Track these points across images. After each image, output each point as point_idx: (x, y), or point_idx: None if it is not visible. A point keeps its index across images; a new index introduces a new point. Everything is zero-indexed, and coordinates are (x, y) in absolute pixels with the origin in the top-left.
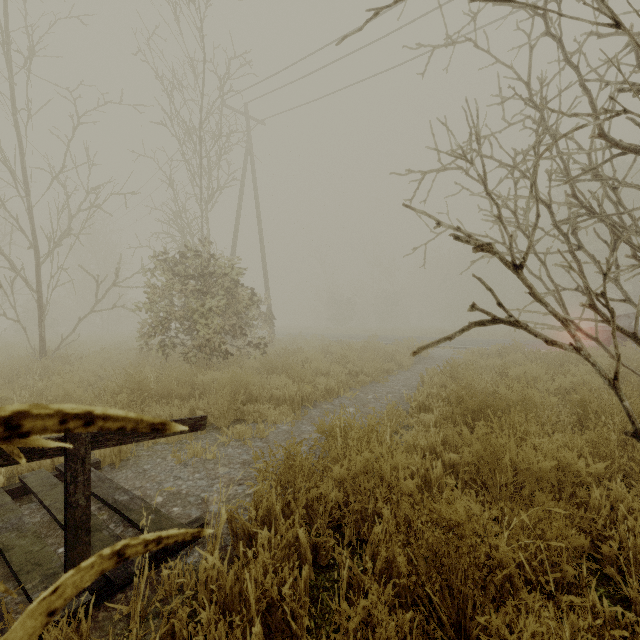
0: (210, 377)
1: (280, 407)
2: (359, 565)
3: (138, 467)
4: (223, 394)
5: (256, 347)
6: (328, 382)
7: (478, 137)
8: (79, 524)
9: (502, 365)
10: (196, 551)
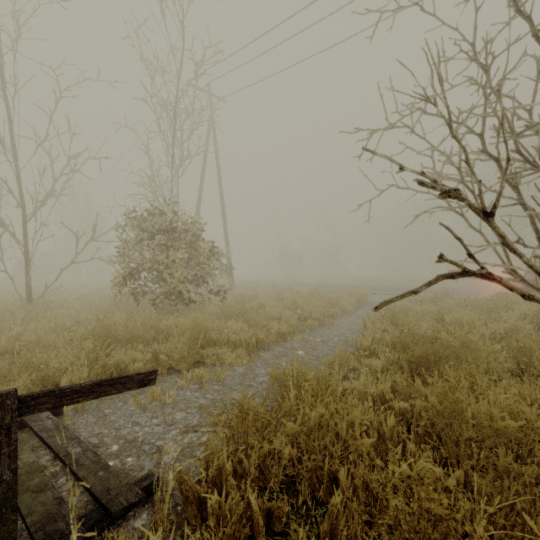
0: (173, 322)
1: (236, 350)
2: (315, 532)
3: (99, 411)
4: (183, 339)
5: (216, 294)
6: (280, 326)
7: (440, 78)
8: (3, 502)
9: (438, 311)
10: (145, 512)
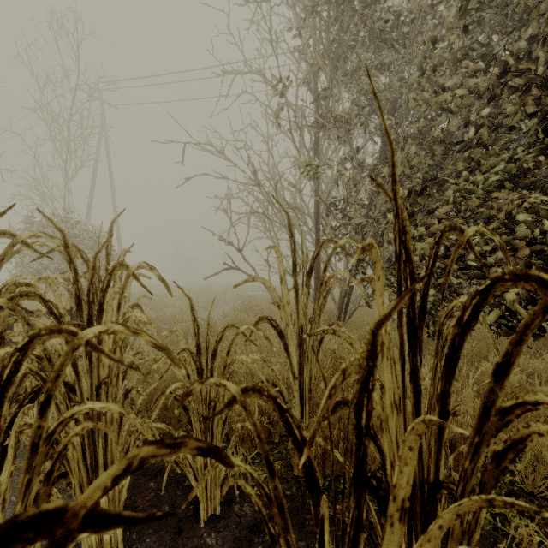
0: None
1: None
2: None
3: None
4: None
5: None
6: (174, 310)
7: (230, 203)
8: None
9: None
10: None
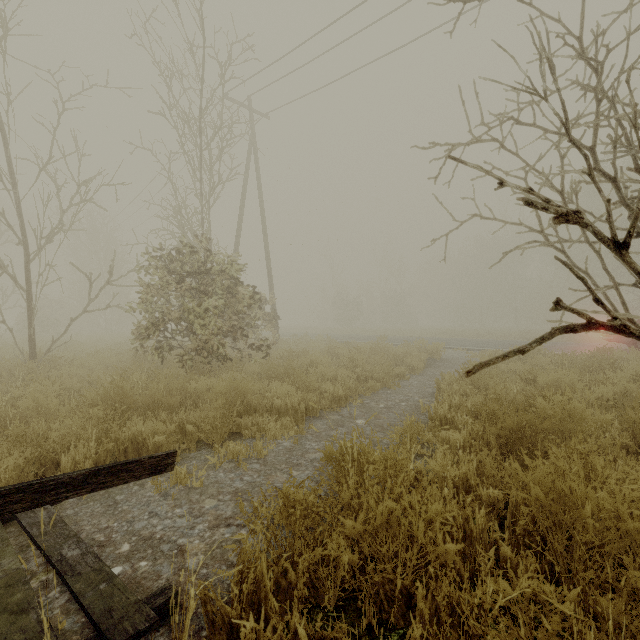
0: (204, 384)
1: (281, 419)
2: None
3: (109, 498)
4: (216, 406)
5: (258, 349)
6: (335, 389)
7: (551, 65)
8: None
9: (529, 371)
10: (159, 639)
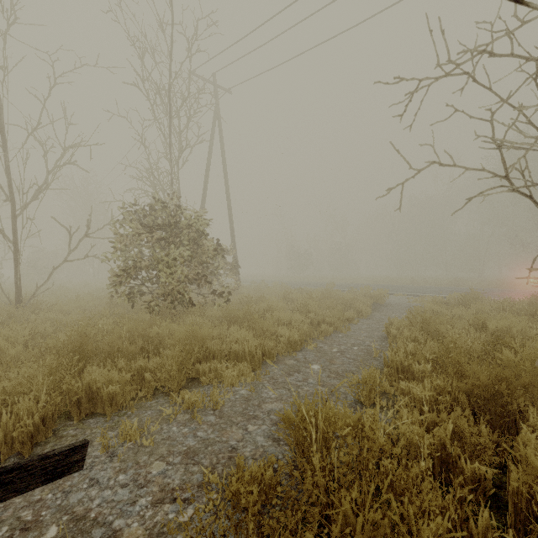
0: (166, 330)
1: (239, 366)
2: None
3: None
4: (173, 353)
5: (220, 295)
6: (291, 334)
7: None
8: None
9: (477, 317)
10: None
